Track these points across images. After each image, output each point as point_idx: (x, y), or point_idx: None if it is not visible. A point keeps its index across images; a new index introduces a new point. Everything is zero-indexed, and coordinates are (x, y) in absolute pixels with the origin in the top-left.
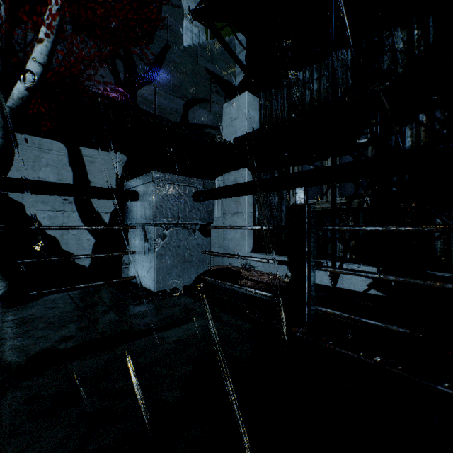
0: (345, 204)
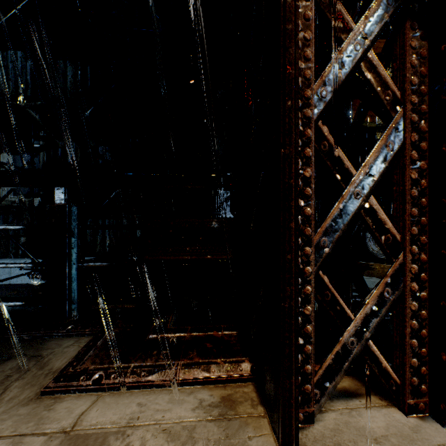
0: (16, 202)
